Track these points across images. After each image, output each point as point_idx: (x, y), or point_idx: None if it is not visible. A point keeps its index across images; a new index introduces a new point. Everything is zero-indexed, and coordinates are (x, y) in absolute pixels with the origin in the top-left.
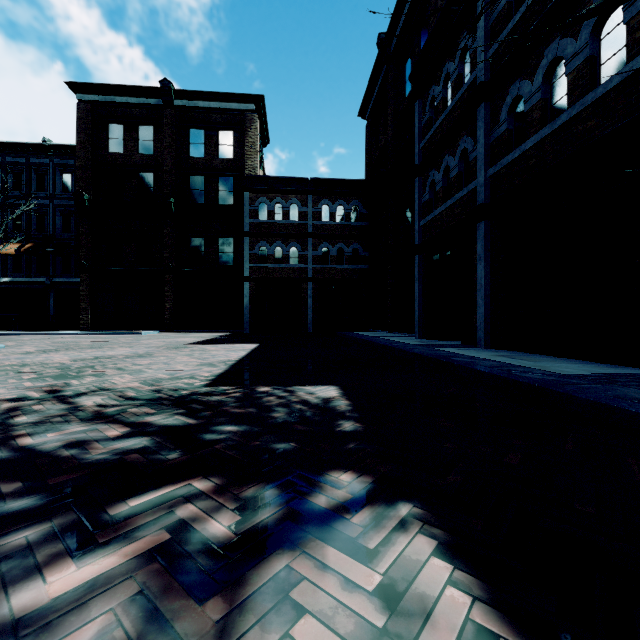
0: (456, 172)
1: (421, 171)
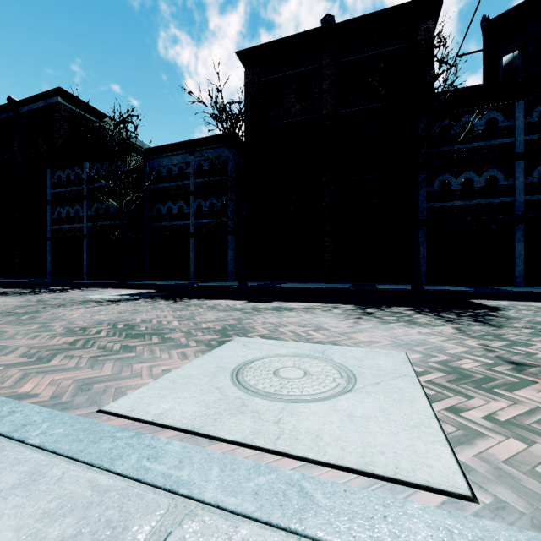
0: (74, 215)
1: (52, 203)
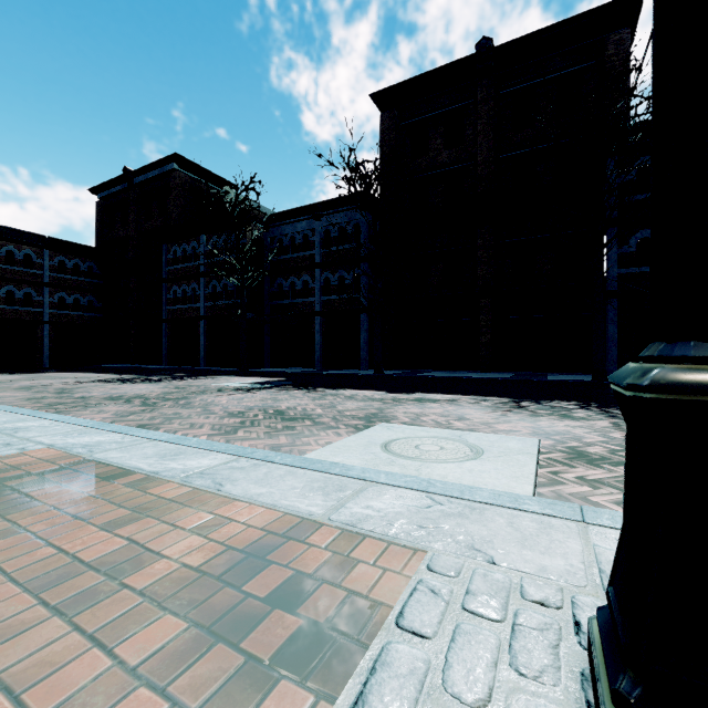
0: (190, 295)
1: (168, 281)
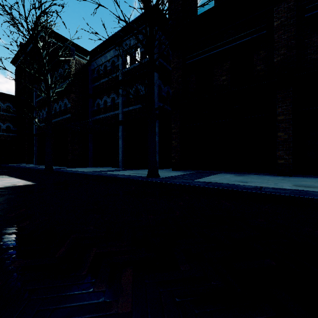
0: (45, 116)
1: (36, 109)
